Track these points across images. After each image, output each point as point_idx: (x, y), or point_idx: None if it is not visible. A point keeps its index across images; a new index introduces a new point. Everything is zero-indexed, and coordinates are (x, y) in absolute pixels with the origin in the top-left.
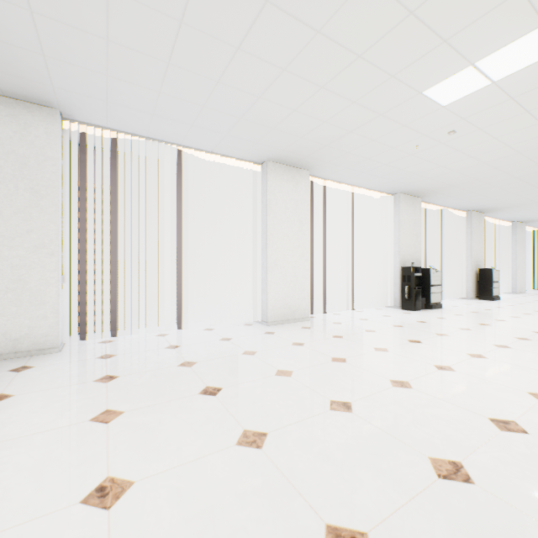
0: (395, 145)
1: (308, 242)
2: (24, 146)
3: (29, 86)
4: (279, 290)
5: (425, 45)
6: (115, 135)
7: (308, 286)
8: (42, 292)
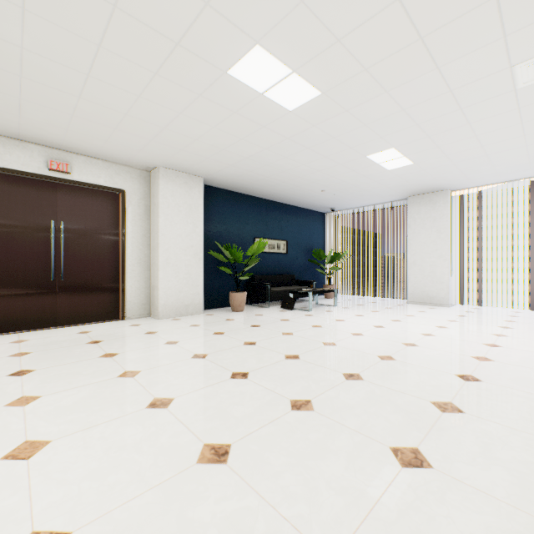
0: None
1: None
2: (434, 212)
3: (434, 188)
4: None
5: None
6: (481, 187)
7: None
8: (441, 277)
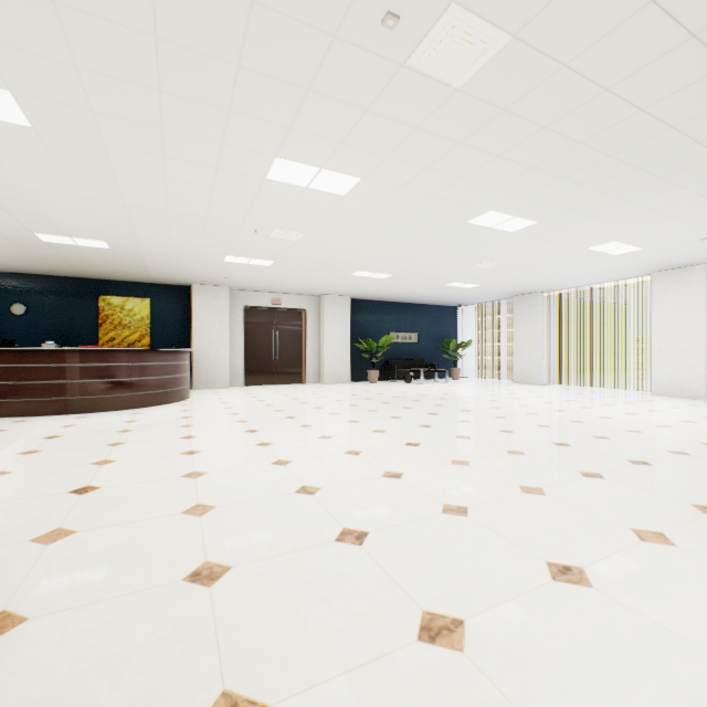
0: (696, 249)
1: (701, 329)
2: (529, 310)
3: (524, 292)
4: (663, 370)
5: (573, 260)
6: (564, 290)
7: (701, 369)
8: (534, 362)
